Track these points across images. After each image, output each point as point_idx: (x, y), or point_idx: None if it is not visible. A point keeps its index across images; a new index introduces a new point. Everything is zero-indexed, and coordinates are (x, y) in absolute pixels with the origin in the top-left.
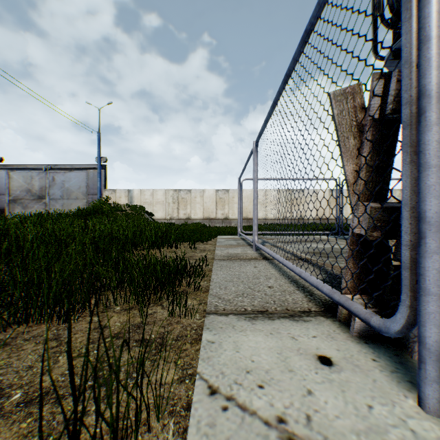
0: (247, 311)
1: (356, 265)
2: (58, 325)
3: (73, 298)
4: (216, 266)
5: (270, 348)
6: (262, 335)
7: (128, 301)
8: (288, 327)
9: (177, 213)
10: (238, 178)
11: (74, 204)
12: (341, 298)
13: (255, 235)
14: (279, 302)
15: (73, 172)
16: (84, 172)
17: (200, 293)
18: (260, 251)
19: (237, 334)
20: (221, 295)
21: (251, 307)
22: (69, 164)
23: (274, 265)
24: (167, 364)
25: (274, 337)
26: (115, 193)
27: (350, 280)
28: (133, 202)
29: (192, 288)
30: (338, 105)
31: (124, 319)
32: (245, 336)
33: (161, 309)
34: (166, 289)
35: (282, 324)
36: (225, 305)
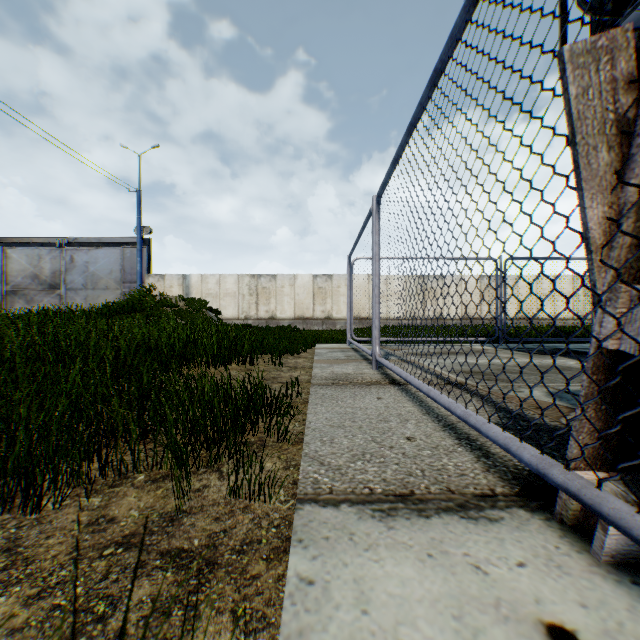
0: (374, 495)
1: (601, 412)
2: (23, 516)
3: (53, 465)
4: (314, 397)
5: (435, 599)
6: (411, 559)
7: (161, 464)
8: (461, 537)
9: (255, 310)
10: (348, 256)
11: (103, 297)
12: (570, 480)
13: (376, 344)
14: (432, 472)
15: (102, 250)
16: (118, 249)
17: (287, 446)
18: (383, 370)
19: (360, 557)
20: (323, 458)
21: (382, 485)
22: (96, 238)
23: (410, 394)
24: (216, 616)
25: (438, 567)
26: (164, 280)
27: (594, 445)
28: (190, 294)
29: (273, 435)
30: (578, 76)
31: (148, 501)
32: (376, 563)
33: (218, 478)
34: (227, 442)
35: (448, 529)
36: (333, 480)
